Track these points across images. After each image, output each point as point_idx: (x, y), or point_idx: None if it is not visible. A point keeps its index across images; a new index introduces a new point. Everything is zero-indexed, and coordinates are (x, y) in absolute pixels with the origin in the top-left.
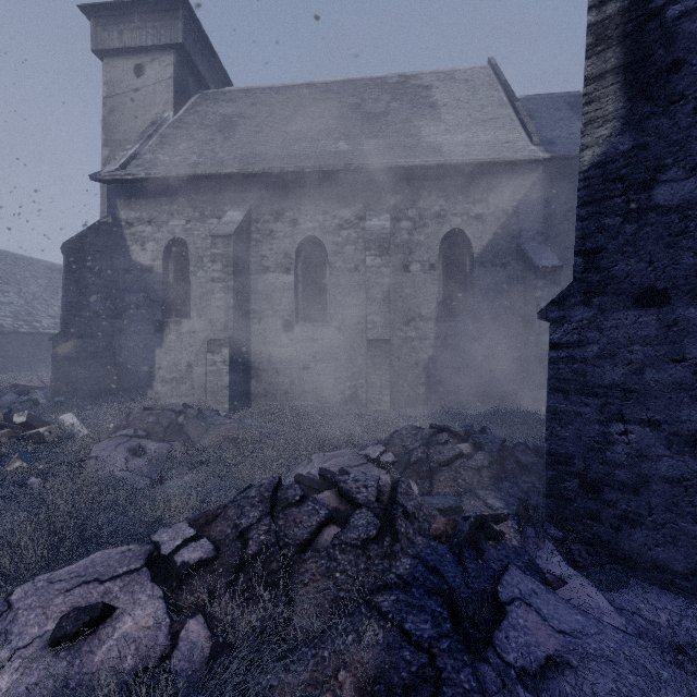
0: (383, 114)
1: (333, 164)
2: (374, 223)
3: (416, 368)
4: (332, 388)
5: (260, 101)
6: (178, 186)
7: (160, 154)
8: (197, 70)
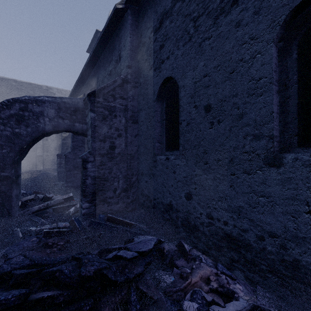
0: None
1: None
2: None
3: (50, 161)
4: (26, 166)
5: None
6: None
7: None
8: None
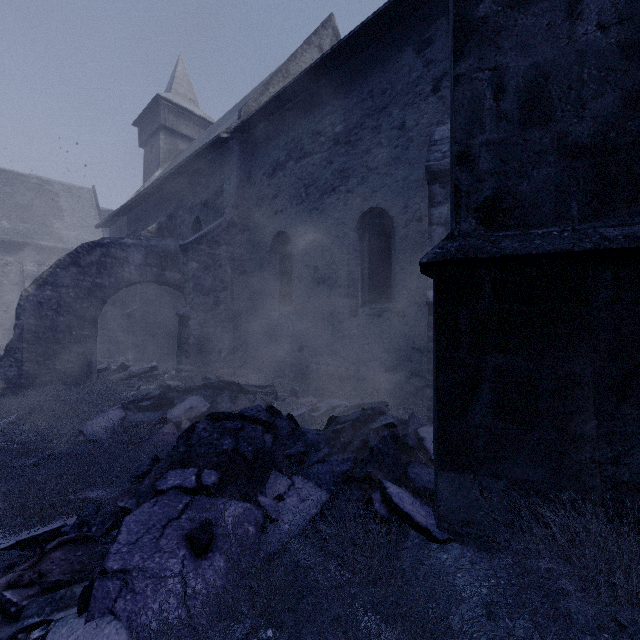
0: (30, 207)
1: (4, 238)
2: (29, 268)
3: None
4: (2, 338)
5: None
6: None
7: None
8: None
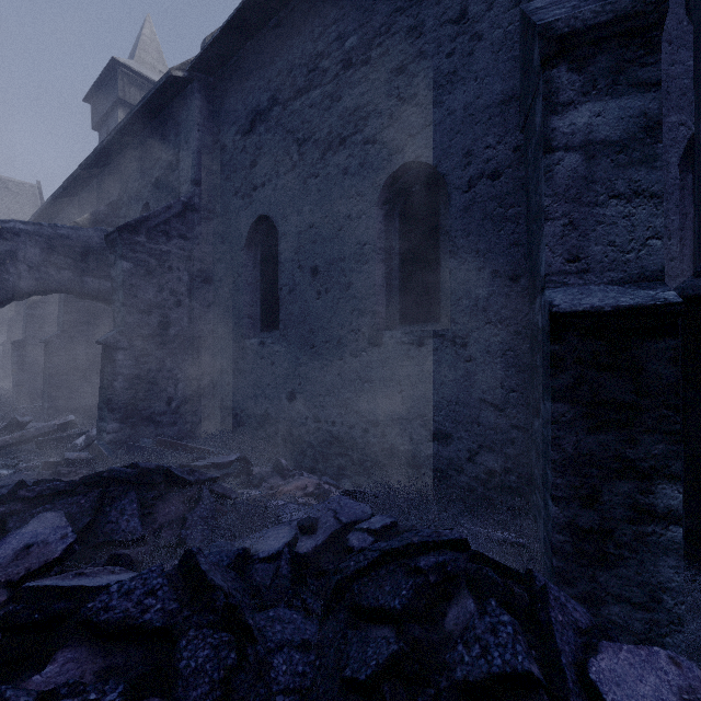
0: None
1: None
2: None
3: None
4: None
5: None
6: None
7: None
8: None
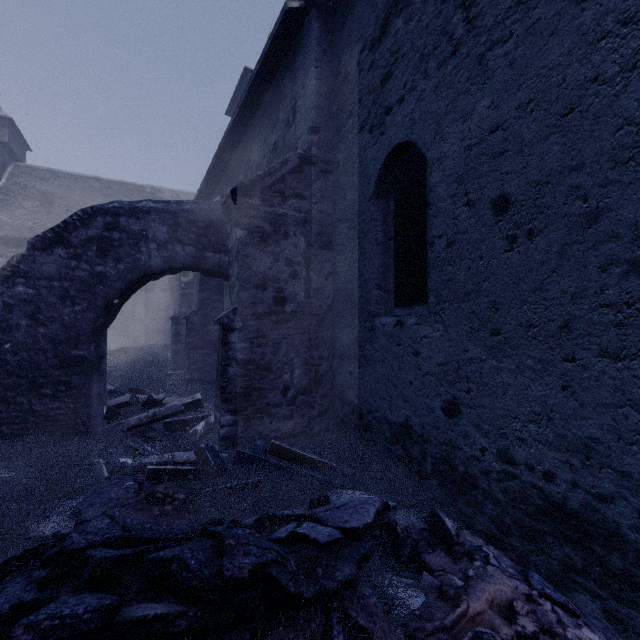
0: None
1: None
2: None
3: (158, 331)
4: (117, 340)
5: (65, 185)
6: (22, 240)
7: (3, 216)
8: (13, 151)
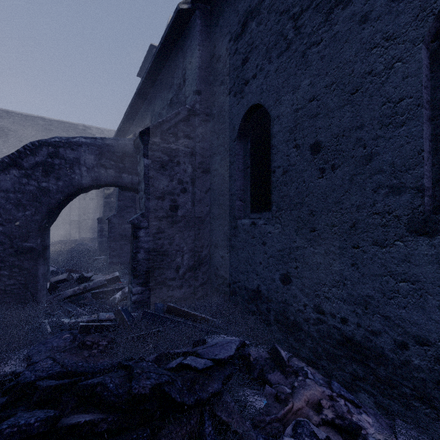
0: None
1: None
2: None
3: (88, 228)
4: (57, 235)
5: (17, 122)
6: None
7: None
8: None
